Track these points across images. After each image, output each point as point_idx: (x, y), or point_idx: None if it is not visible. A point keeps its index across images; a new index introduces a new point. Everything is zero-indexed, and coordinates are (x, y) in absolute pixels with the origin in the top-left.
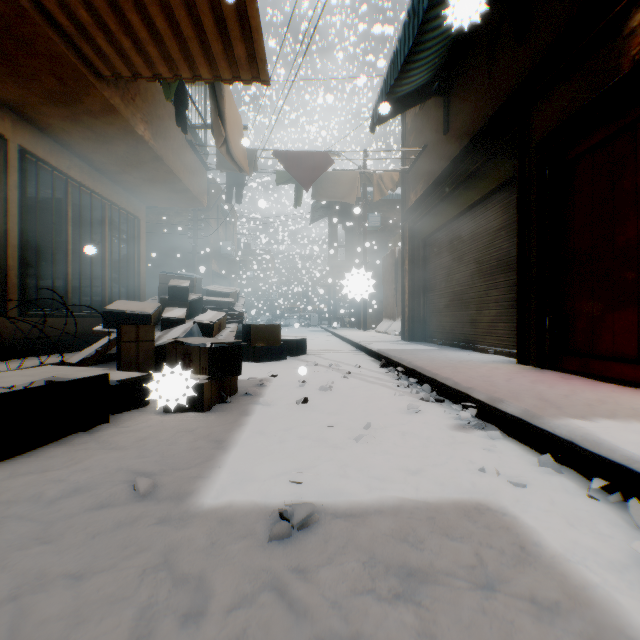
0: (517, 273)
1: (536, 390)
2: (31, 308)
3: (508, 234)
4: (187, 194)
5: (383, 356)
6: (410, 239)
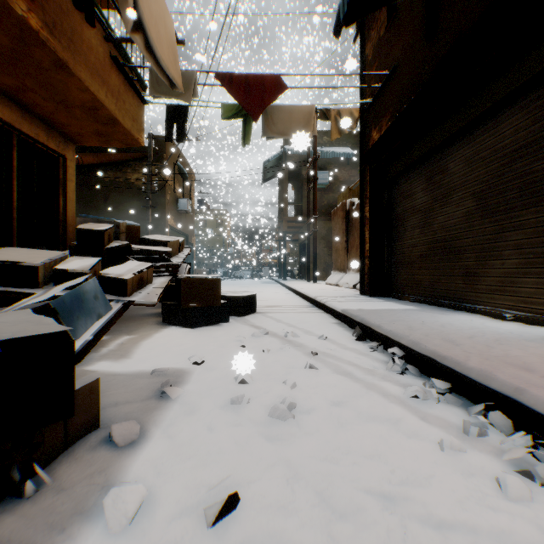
0: None
1: None
2: None
3: None
4: (117, 127)
5: (354, 321)
6: (372, 182)
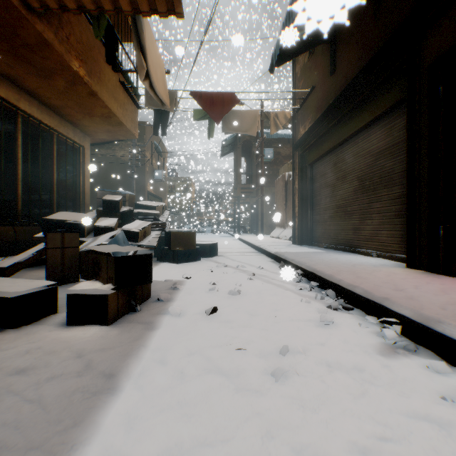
0: (406, 186)
1: None
2: None
3: (391, 154)
4: (121, 127)
5: (281, 258)
6: (300, 164)
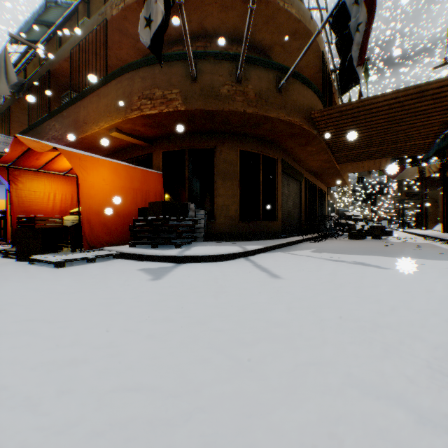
0: None
1: None
2: None
3: None
4: (344, 184)
5: (424, 235)
6: (444, 191)
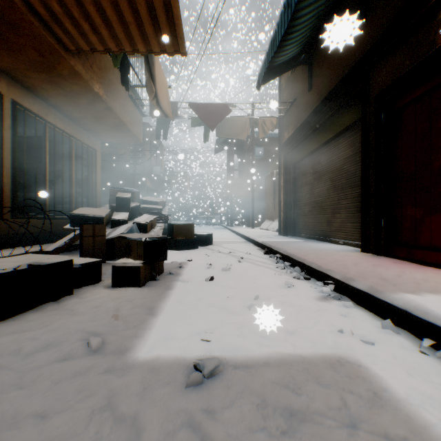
0: (361, 188)
1: (376, 271)
2: (20, 213)
3: (354, 161)
4: (129, 133)
5: (266, 246)
6: (284, 164)
